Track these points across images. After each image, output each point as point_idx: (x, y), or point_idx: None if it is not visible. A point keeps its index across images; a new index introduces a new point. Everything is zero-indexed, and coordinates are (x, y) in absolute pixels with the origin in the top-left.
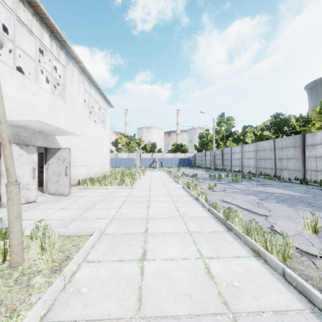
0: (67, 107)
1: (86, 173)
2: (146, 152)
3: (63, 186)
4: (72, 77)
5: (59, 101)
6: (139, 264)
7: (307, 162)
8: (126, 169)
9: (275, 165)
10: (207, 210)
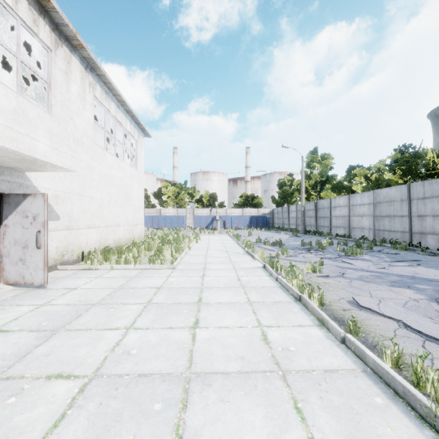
0: (55, 123)
1: (98, 240)
2: (202, 206)
3: (32, 268)
4: (67, 72)
5: (36, 109)
6: None
7: None
8: (171, 231)
9: (410, 226)
10: (338, 340)
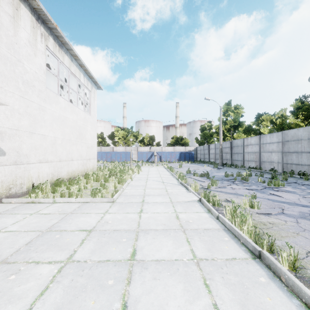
0: None
1: (51, 173)
2: (144, 145)
3: None
4: (14, 17)
5: None
6: None
7: None
8: (120, 164)
9: None
10: None
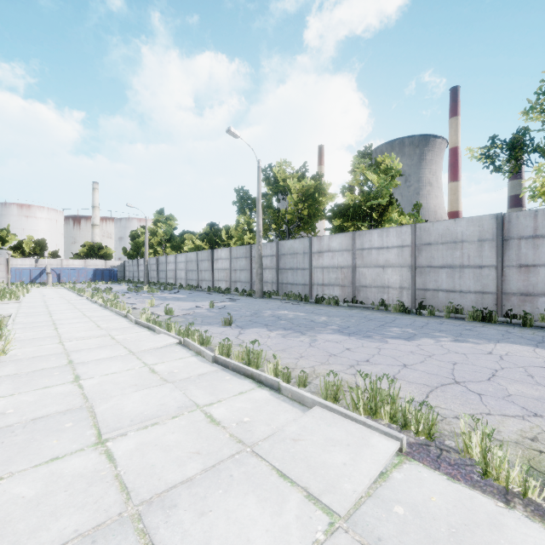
0: None
1: None
2: (23, 255)
3: None
4: None
5: None
6: (49, 317)
7: (214, 274)
8: None
9: (198, 276)
10: (100, 306)
